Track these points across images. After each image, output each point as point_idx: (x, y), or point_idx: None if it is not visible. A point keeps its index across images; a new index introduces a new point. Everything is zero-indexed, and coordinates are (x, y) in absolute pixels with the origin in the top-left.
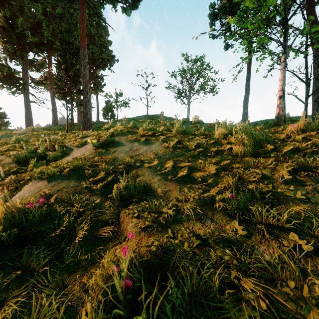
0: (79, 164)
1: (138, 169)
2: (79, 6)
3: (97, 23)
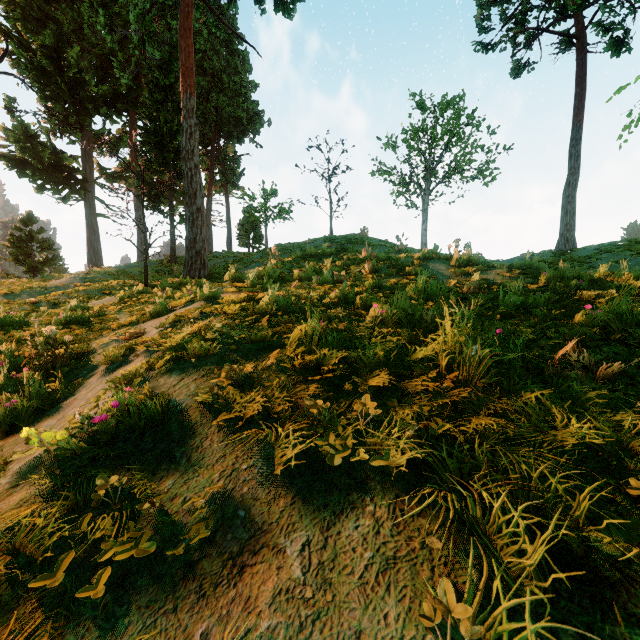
0: None
1: None
2: (180, 0)
3: (227, 46)
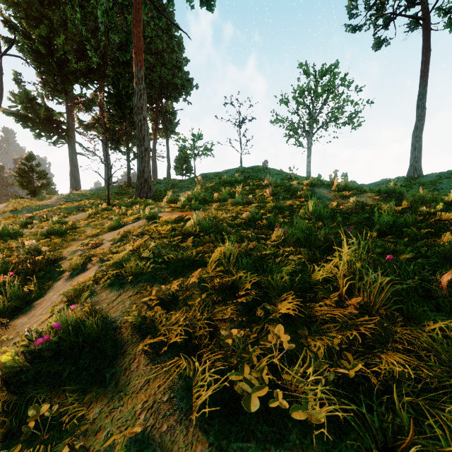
0: None
1: None
2: None
3: (167, 33)
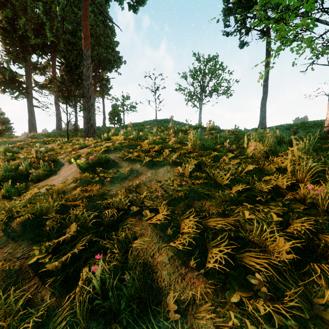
0: (43, 208)
1: (136, 219)
2: (82, 2)
3: (103, 22)
